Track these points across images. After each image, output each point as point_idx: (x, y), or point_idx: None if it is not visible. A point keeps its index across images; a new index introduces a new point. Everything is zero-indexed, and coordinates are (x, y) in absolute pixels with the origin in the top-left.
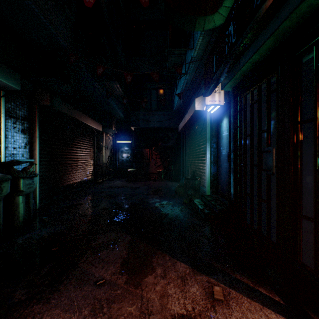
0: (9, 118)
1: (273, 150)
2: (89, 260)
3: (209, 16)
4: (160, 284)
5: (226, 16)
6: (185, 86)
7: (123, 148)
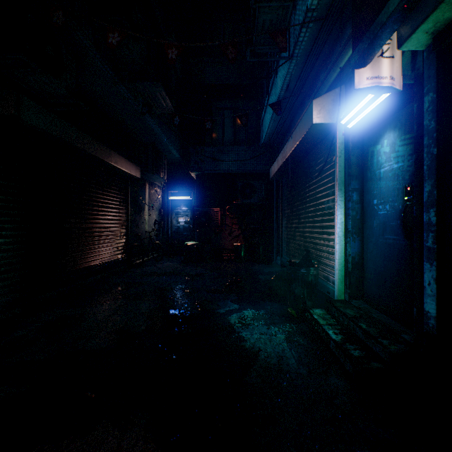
0: None
1: None
2: None
3: None
4: None
5: None
6: (286, 91)
7: (180, 208)
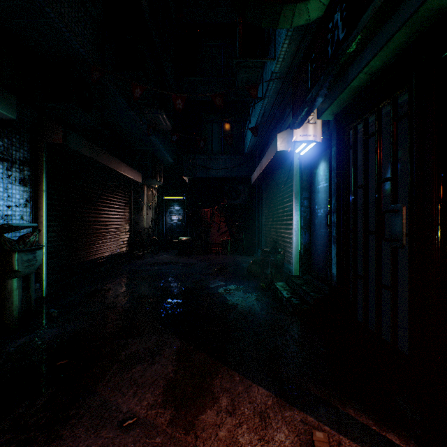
0: (1, 162)
1: (403, 209)
2: (114, 383)
3: (301, 3)
4: (226, 427)
5: (327, 3)
6: (262, 117)
7: (173, 207)
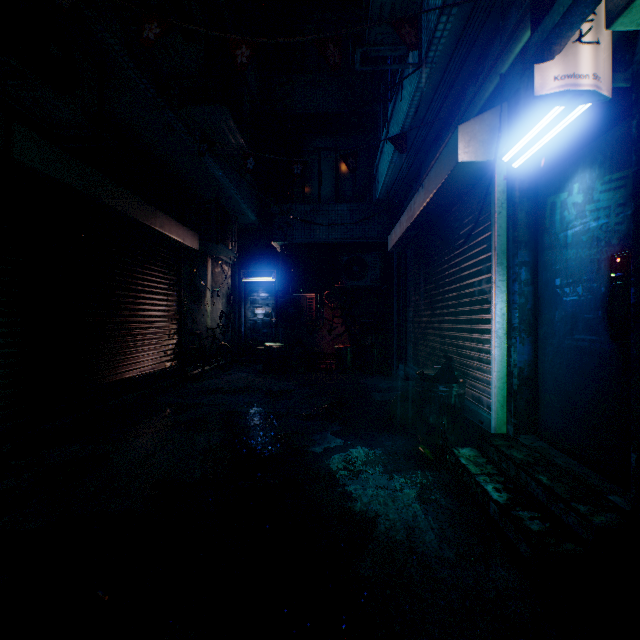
0: None
1: None
2: None
3: None
4: None
5: None
6: (414, 118)
7: (257, 293)
